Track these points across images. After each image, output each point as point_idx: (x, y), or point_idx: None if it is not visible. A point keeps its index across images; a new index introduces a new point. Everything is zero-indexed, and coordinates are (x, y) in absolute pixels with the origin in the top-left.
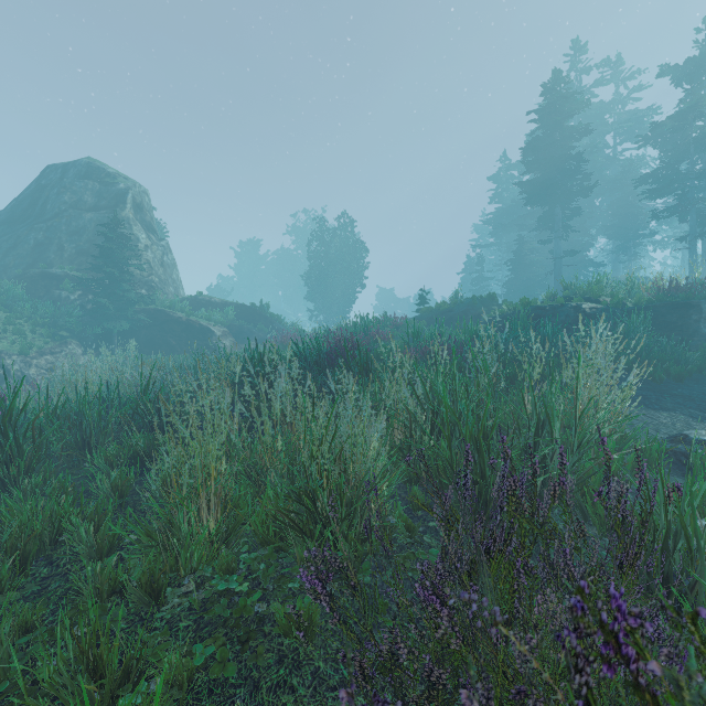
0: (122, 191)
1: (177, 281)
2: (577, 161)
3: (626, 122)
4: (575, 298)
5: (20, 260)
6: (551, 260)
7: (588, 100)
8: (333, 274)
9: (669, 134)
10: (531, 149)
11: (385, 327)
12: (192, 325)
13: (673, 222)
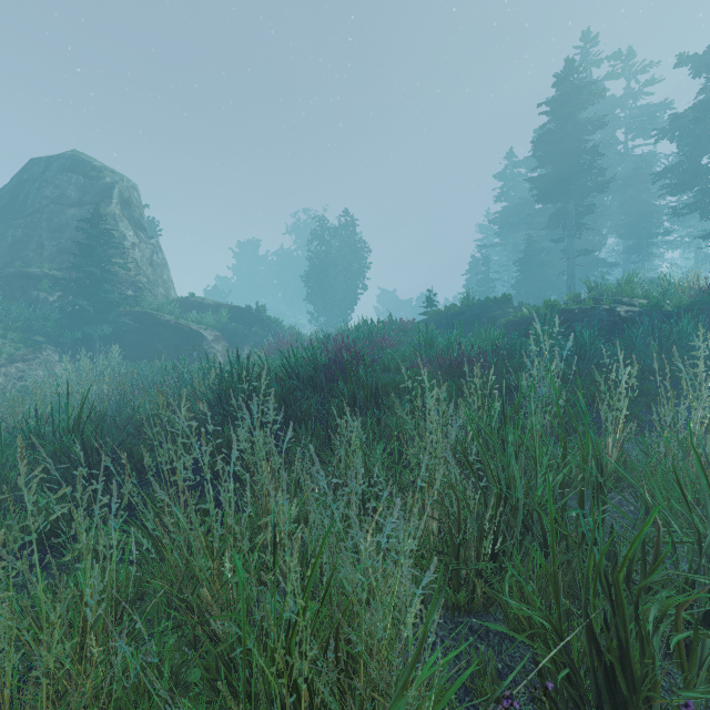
0: (109, 185)
1: (168, 282)
2: (592, 155)
3: (639, 117)
4: (605, 300)
5: None
6: (560, 261)
7: (603, 91)
8: (334, 274)
9: (687, 127)
10: (542, 142)
11: (390, 331)
12: (181, 329)
13: (686, 221)
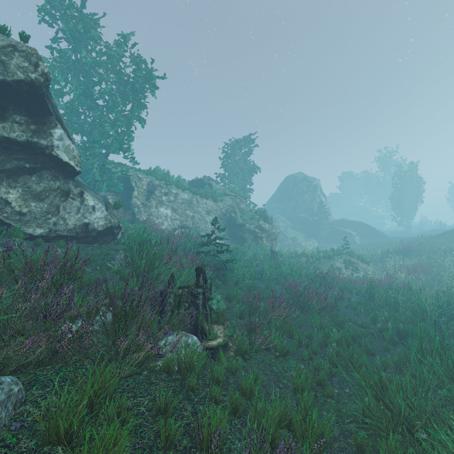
0: (315, 185)
1: (331, 213)
2: None
3: None
4: None
5: (289, 212)
6: None
7: None
8: (405, 196)
9: None
10: None
11: (428, 237)
12: (345, 232)
13: None
